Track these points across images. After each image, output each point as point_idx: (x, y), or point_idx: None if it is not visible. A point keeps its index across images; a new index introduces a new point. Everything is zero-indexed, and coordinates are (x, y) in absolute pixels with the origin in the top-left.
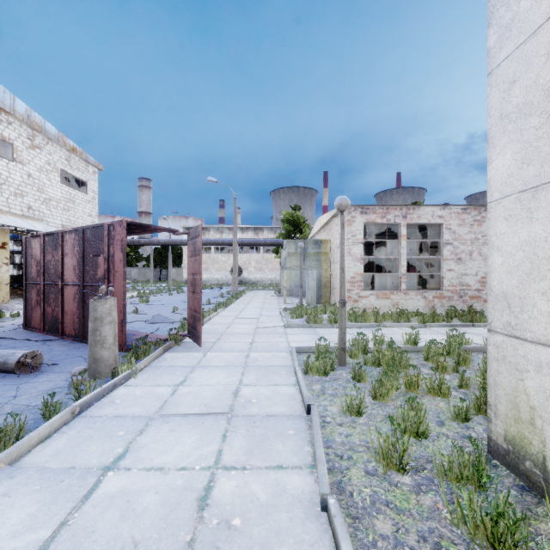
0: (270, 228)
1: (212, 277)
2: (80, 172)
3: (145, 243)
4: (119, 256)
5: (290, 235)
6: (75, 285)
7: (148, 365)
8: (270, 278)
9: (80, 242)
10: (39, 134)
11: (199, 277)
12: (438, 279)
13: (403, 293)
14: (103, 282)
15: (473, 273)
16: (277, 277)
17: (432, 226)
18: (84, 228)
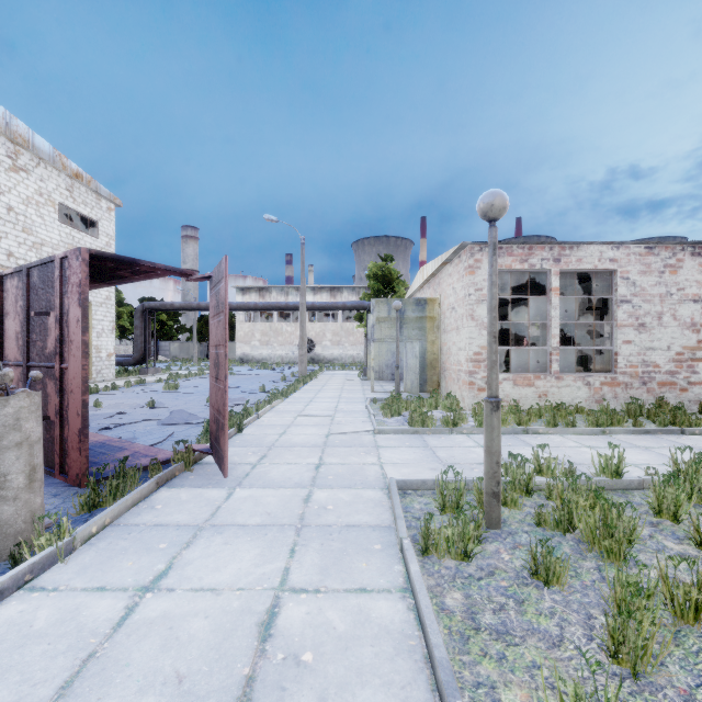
0: (351, 288)
1: (275, 353)
2: (88, 207)
3: (181, 307)
4: (75, 313)
5: (379, 295)
6: (17, 366)
7: (111, 523)
8: (351, 354)
9: (23, 292)
10: (24, 151)
11: (223, 351)
12: (607, 356)
13: (555, 377)
14: (55, 360)
15: (663, 347)
16: (360, 353)
17: (591, 277)
18: (28, 266)
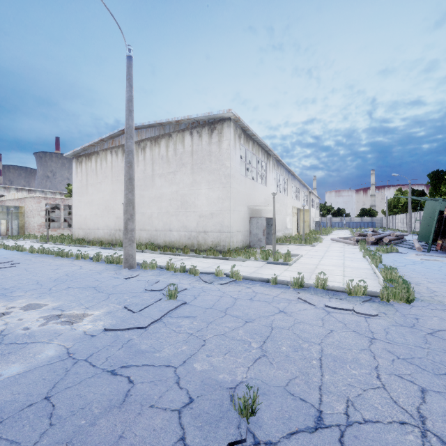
0: None
1: None
2: None
3: None
4: None
5: None
6: None
7: None
8: None
9: None
10: None
11: None
12: None
13: (62, 229)
14: None
15: None
16: None
17: None
18: None
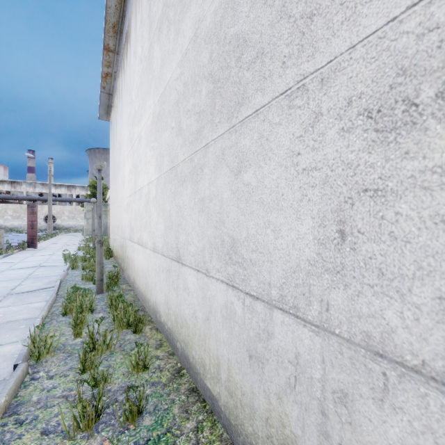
0: (82, 186)
1: (24, 224)
2: None
3: None
4: None
5: (95, 195)
6: None
7: (16, 253)
8: (82, 224)
9: None
10: None
11: (36, 222)
12: None
13: None
14: None
15: None
16: None
17: None
18: None
